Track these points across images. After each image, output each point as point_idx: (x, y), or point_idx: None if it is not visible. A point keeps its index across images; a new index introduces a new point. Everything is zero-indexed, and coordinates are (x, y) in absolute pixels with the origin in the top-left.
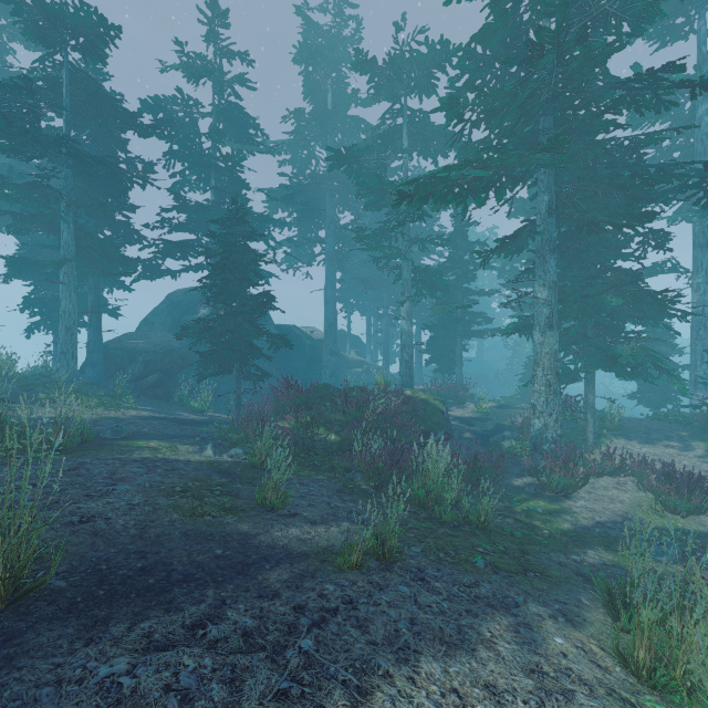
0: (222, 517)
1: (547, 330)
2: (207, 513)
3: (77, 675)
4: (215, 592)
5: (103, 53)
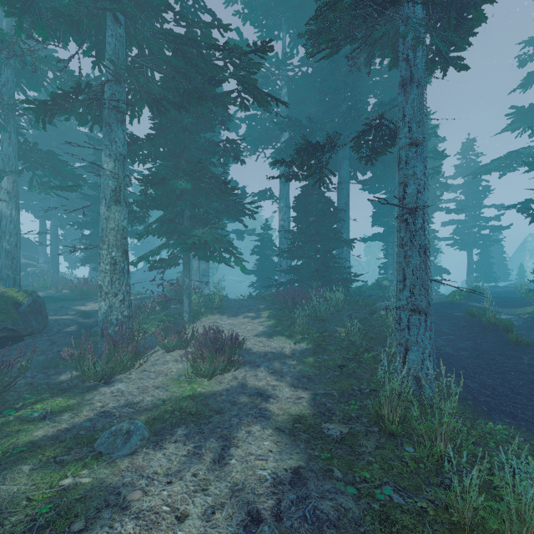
0: None
1: (112, 204)
2: None
3: None
4: None
5: None
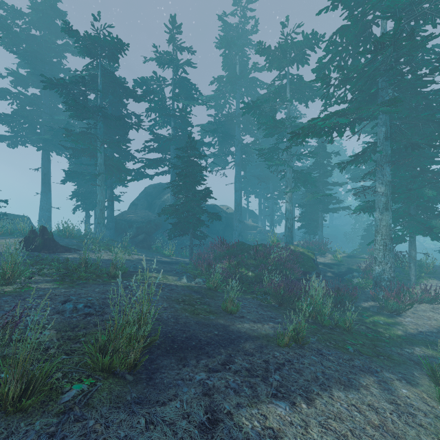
0: (208, 315)
1: (384, 211)
2: (200, 313)
3: (188, 377)
4: (224, 350)
5: (116, 57)
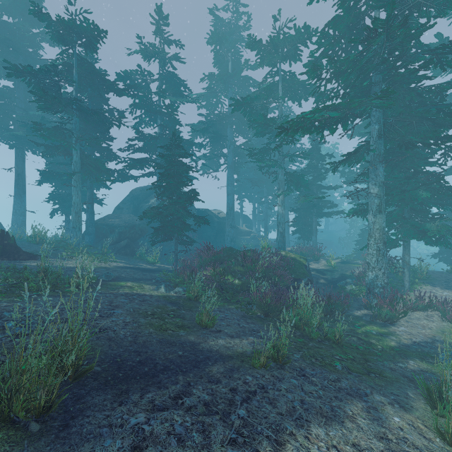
0: (178, 331)
1: (377, 213)
2: (168, 329)
3: (119, 422)
4: (183, 377)
5: (95, 47)
